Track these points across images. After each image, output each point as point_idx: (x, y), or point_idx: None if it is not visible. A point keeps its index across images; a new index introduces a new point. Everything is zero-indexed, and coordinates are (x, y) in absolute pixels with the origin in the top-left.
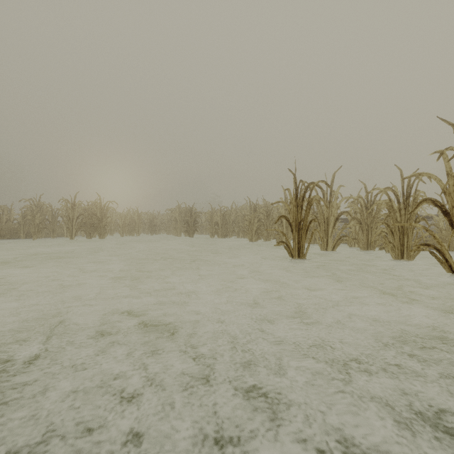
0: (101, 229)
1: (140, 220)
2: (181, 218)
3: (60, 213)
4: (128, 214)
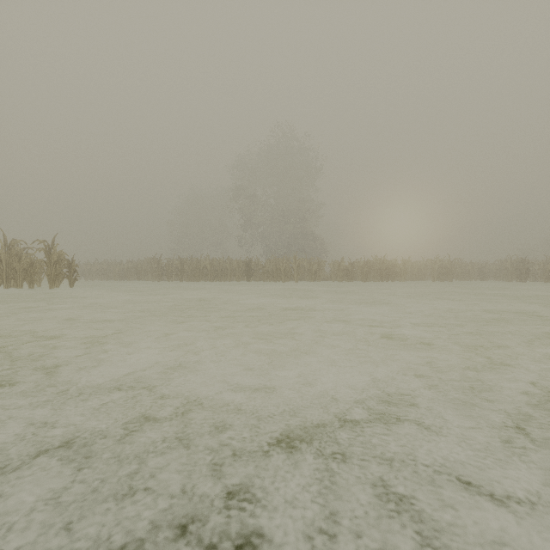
0: (450, 276)
1: (472, 270)
2: (512, 268)
3: (422, 266)
4: (462, 265)
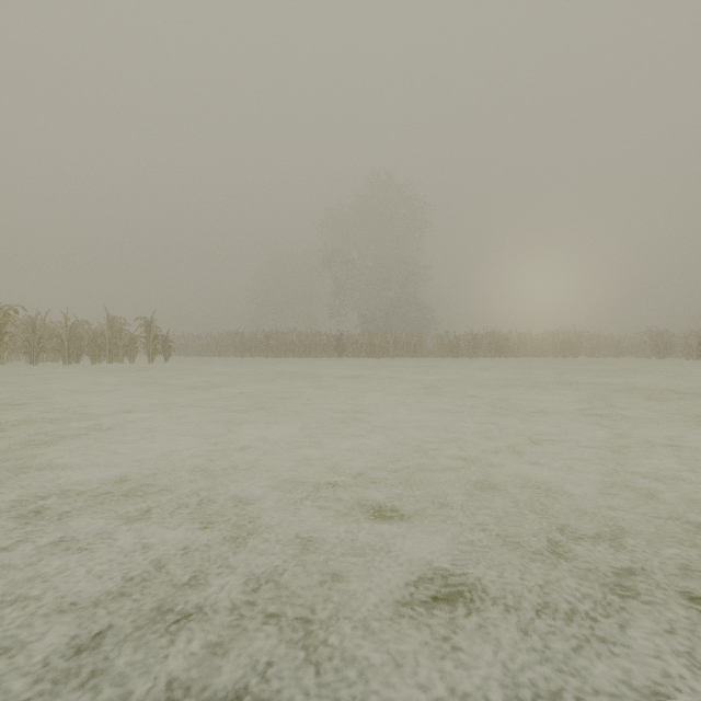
0: (576, 351)
1: (605, 344)
2: (650, 342)
3: (543, 340)
4: (593, 339)
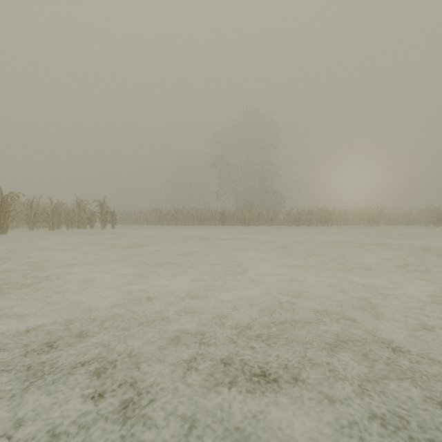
0: (378, 222)
1: (398, 217)
2: (429, 215)
3: (356, 214)
4: (390, 213)
